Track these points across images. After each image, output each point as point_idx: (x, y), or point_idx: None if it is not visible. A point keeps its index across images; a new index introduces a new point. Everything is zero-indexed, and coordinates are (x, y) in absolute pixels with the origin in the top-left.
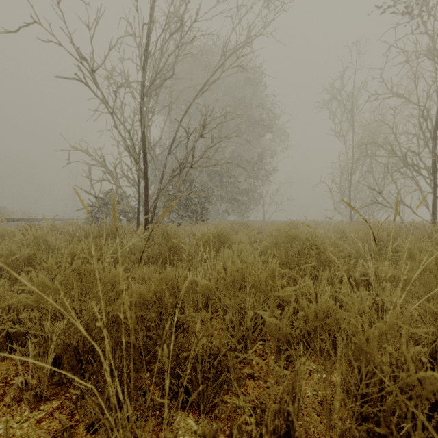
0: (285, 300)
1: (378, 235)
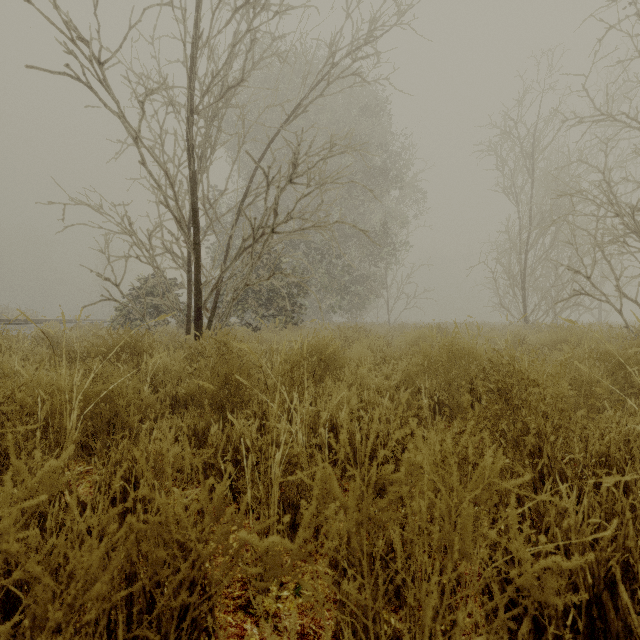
0: (547, 600)
1: (617, 351)
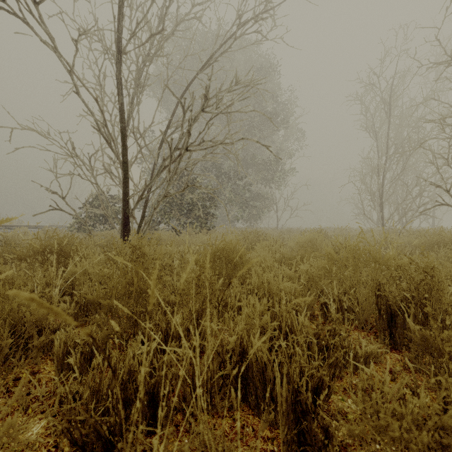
0: None
1: None
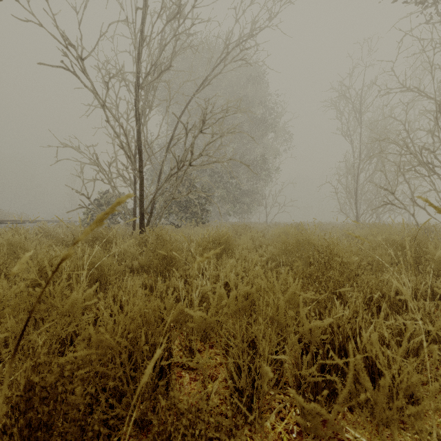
0: (313, 339)
1: (400, 240)
